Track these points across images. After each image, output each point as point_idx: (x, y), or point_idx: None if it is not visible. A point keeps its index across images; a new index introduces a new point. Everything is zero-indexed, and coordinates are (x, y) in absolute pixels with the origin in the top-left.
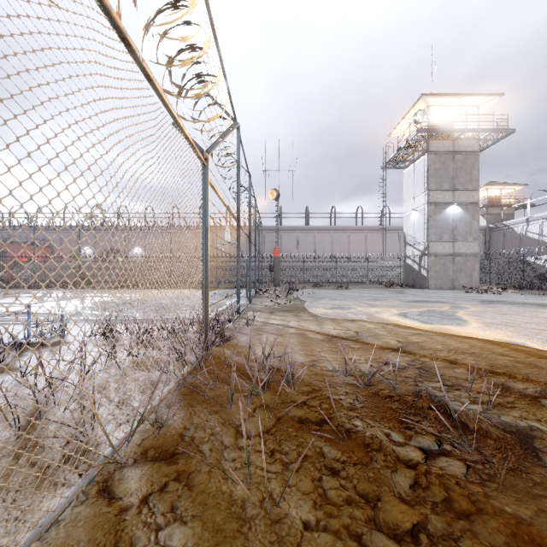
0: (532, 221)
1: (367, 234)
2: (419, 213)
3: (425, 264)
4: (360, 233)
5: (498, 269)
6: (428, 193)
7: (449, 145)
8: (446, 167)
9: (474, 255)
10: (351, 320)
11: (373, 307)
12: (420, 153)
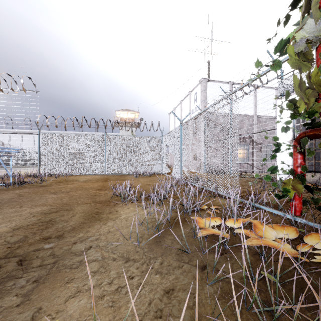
0: None
1: None
2: None
3: None
4: None
5: None
6: None
7: None
8: None
9: None
10: None
11: None
12: None
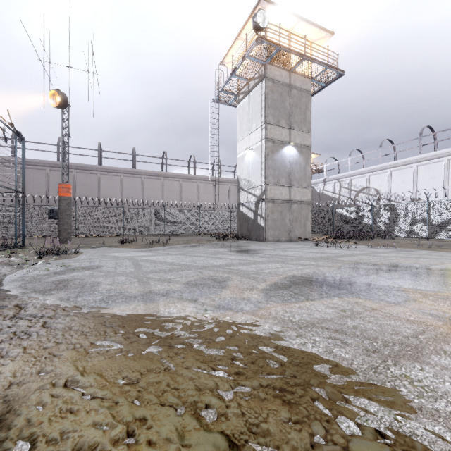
0: (328, 182)
1: (200, 184)
2: (255, 151)
3: (262, 212)
4: (192, 183)
5: (312, 220)
6: (266, 126)
7: (286, 76)
8: (283, 101)
9: (308, 203)
10: None
11: None
12: (257, 80)
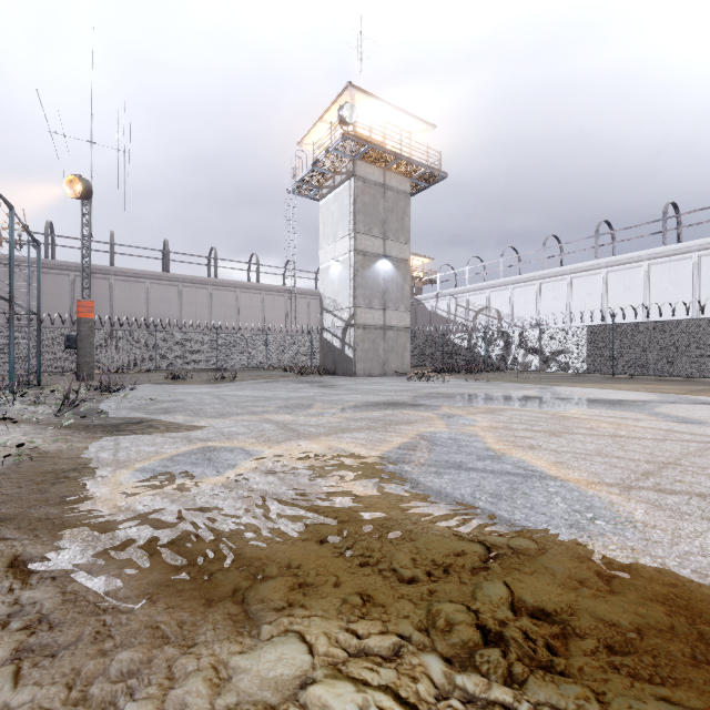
0: (442, 297)
1: (266, 297)
2: (342, 264)
3: (351, 340)
4: (255, 294)
5: (418, 349)
6: (355, 236)
7: (379, 174)
8: (376, 205)
9: (406, 329)
10: (236, 591)
11: (297, 438)
12: (345, 176)
